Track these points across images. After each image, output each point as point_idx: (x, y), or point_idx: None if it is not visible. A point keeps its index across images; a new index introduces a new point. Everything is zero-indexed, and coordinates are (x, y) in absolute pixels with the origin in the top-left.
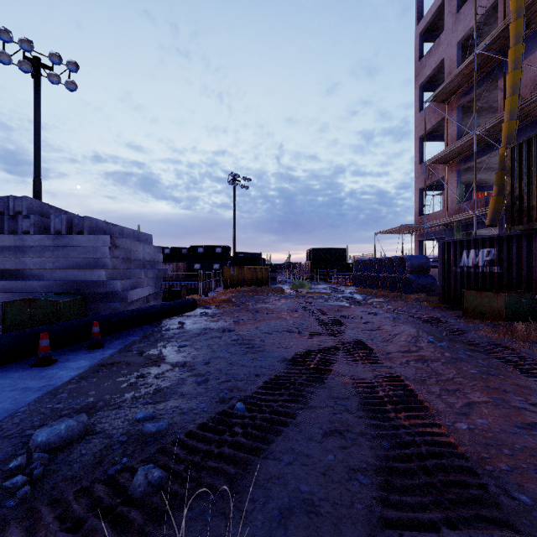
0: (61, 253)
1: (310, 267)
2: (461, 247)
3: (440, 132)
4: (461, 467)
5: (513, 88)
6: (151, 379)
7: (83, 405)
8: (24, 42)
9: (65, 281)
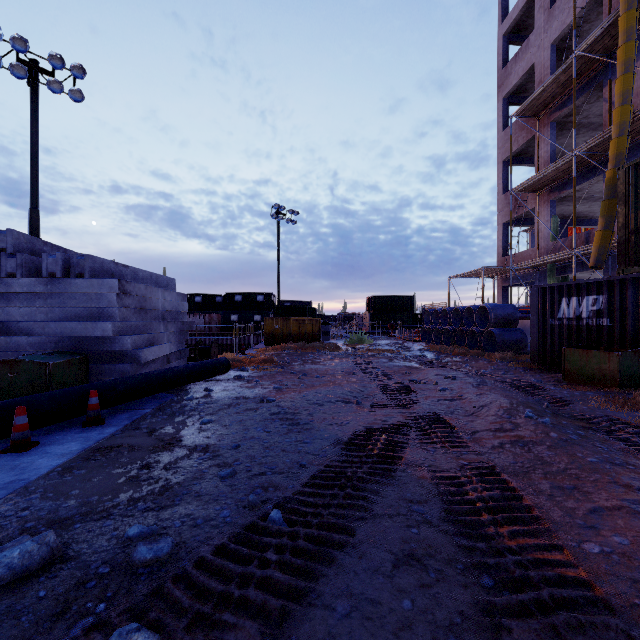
0: (56, 302)
1: (370, 318)
2: (559, 294)
3: (528, 155)
4: (607, 626)
5: (624, 96)
6: (159, 471)
7: (58, 513)
8: (18, 40)
9: (60, 337)
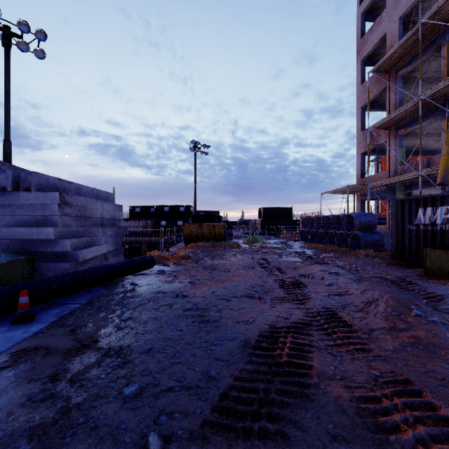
0: (8, 211)
1: (261, 223)
2: (416, 205)
3: (379, 103)
4: None
5: None
6: (62, 385)
7: None
8: None
9: (11, 240)
